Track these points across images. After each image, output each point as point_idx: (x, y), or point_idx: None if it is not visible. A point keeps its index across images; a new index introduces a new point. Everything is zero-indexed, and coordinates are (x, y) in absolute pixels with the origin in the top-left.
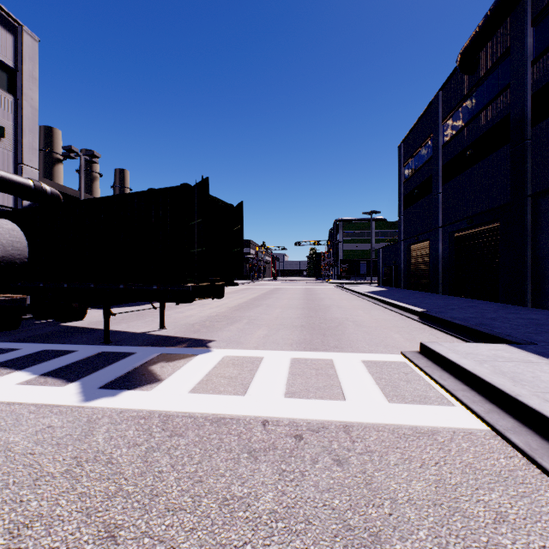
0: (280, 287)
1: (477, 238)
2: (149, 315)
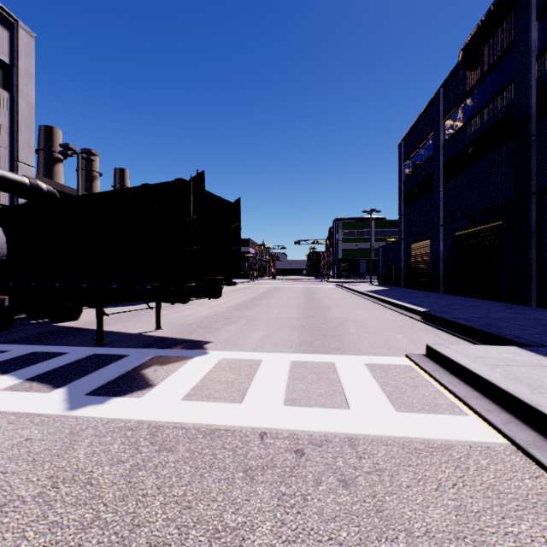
0: (279, 286)
1: (479, 236)
2: (146, 315)
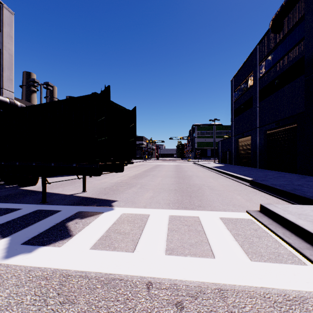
0: (160, 164)
1: (281, 134)
2: (79, 181)
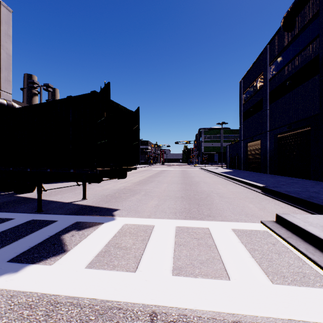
0: (166, 169)
1: (294, 137)
2: (79, 188)
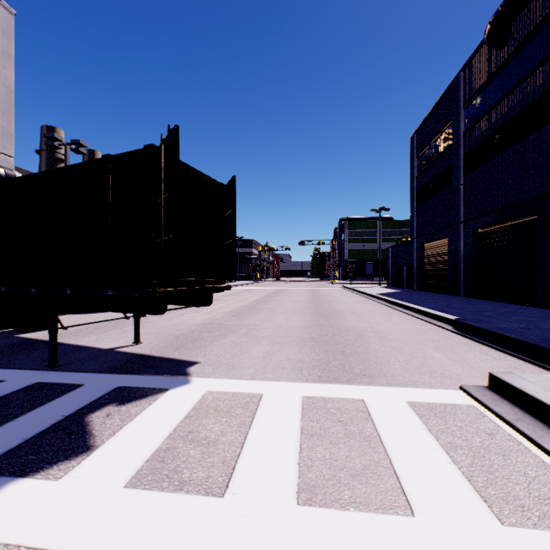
0: (283, 288)
1: (507, 233)
2: (131, 322)
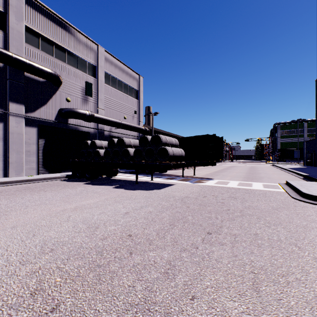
0: (235, 165)
1: None
2: (185, 172)
